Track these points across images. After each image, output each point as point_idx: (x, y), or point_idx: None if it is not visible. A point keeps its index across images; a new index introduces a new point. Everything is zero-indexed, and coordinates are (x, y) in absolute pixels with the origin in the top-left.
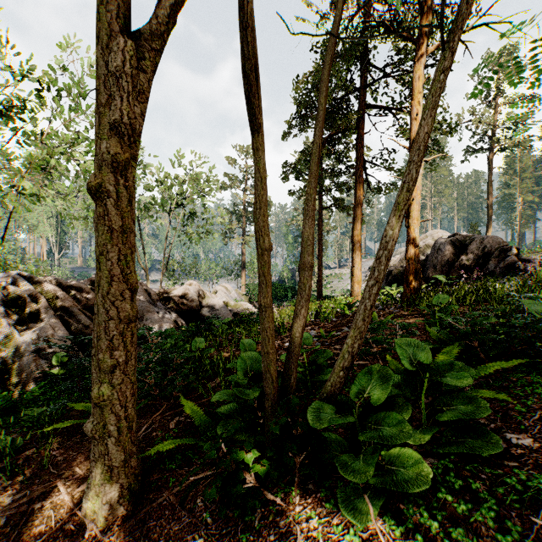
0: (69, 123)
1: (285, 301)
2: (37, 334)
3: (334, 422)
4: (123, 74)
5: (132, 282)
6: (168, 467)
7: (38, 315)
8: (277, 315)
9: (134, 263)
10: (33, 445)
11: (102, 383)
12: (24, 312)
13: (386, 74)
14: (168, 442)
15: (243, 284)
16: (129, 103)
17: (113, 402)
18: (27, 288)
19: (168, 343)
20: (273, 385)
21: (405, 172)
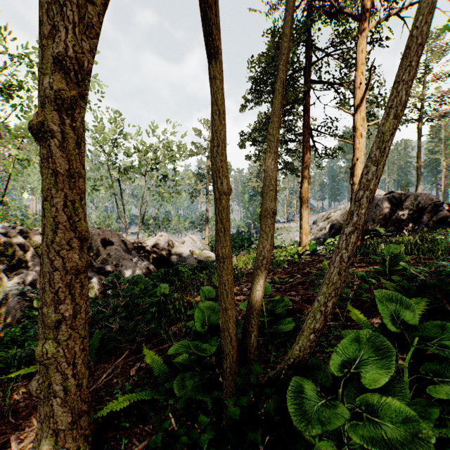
0: None
1: (242, 250)
2: (24, 279)
3: (310, 409)
4: (67, 2)
5: (81, 230)
6: (122, 425)
7: (26, 262)
8: (235, 262)
9: (84, 210)
10: (2, 388)
11: (46, 339)
12: (13, 260)
13: (331, 52)
14: (122, 397)
15: (206, 236)
16: (75, 36)
17: (59, 360)
18: (17, 238)
19: (138, 287)
20: (232, 345)
21: (391, 95)
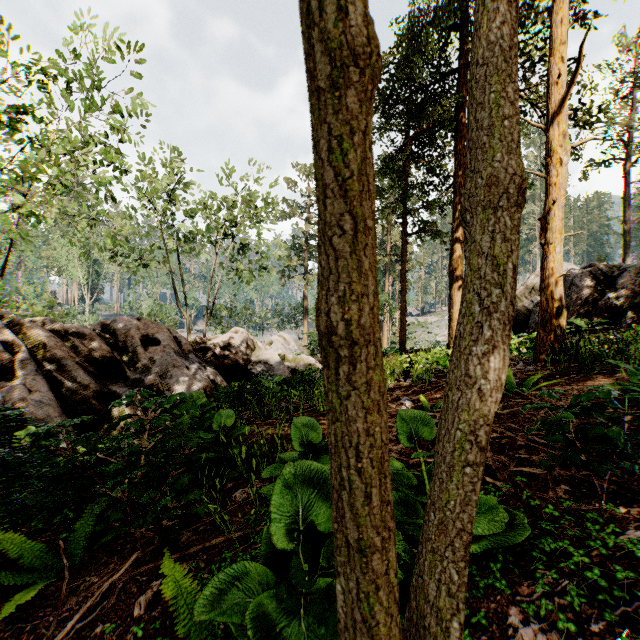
0: (85, 127)
1: None
2: (5, 398)
3: None
4: None
5: None
6: None
7: (14, 370)
8: None
9: None
10: None
11: None
12: None
13: None
14: None
15: (304, 333)
16: None
17: None
18: (2, 332)
19: (189, 413)
20: None
21: None
